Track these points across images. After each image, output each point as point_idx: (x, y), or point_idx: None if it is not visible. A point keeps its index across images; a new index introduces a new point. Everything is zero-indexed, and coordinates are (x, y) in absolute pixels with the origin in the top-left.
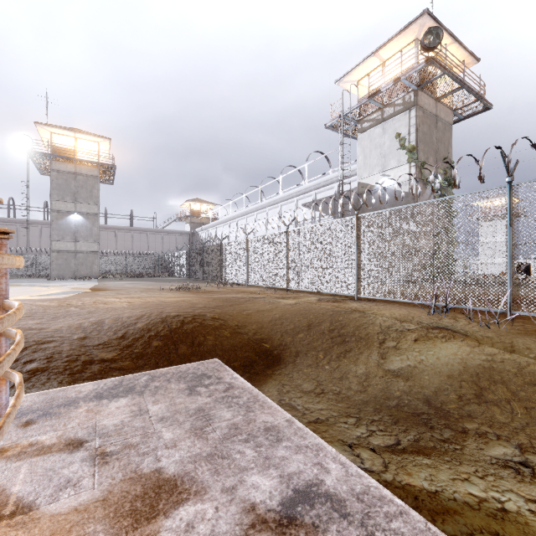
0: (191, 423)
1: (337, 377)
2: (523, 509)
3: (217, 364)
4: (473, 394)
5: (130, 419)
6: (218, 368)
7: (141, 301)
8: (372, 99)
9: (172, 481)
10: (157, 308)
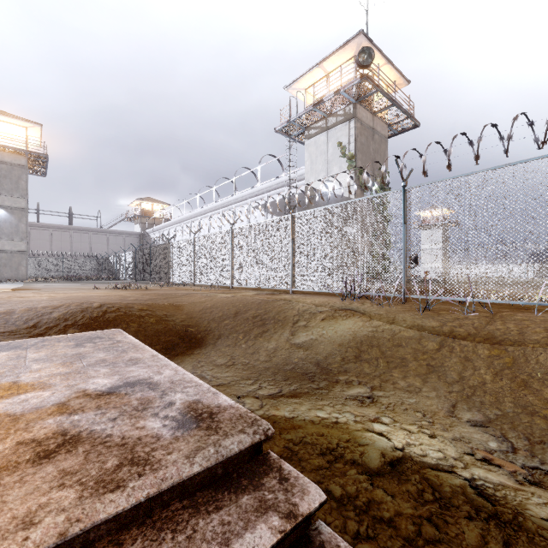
0: (63, 360)
1: (250, 352)
2: (350, 421)
3: (116, 331)
4: (354, 356)
5: (4, 361)
6: (115, 333)
7: (65, 295)
8: (316, 107)
9: (23, 385)
10: (80, 299)
